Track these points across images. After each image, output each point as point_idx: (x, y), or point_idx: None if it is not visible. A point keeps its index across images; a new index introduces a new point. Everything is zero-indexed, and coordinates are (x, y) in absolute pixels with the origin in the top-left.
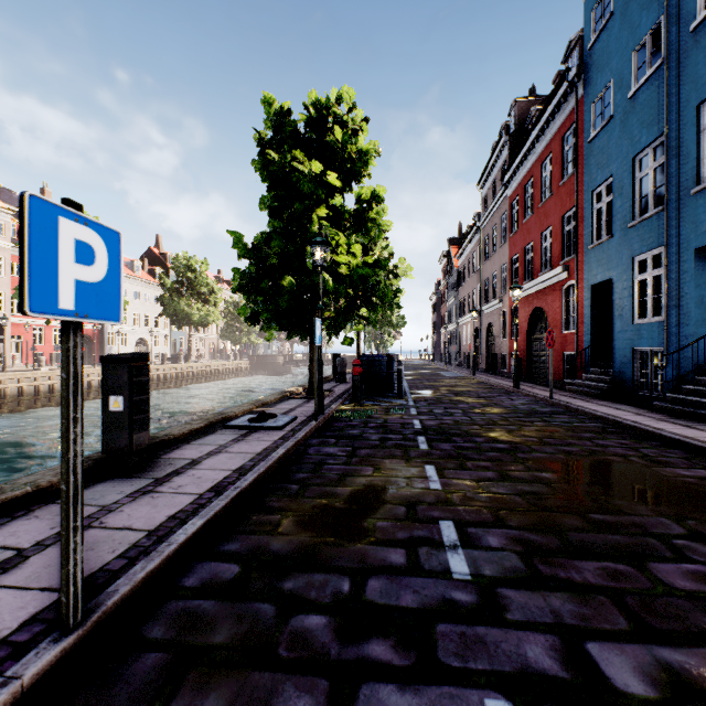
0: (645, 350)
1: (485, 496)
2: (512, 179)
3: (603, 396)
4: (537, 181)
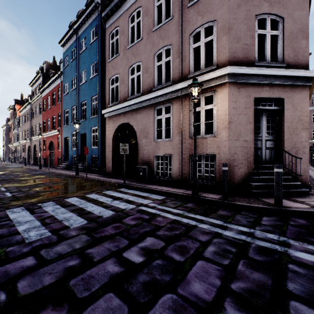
0: (74, 156)
1: (13, 185)
2: (43, 91)
3: (65, 169)
4: (51, 98)
